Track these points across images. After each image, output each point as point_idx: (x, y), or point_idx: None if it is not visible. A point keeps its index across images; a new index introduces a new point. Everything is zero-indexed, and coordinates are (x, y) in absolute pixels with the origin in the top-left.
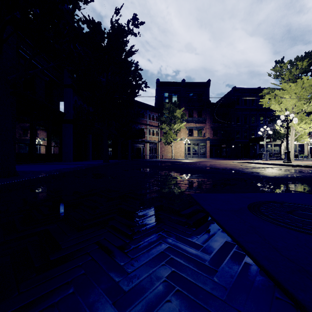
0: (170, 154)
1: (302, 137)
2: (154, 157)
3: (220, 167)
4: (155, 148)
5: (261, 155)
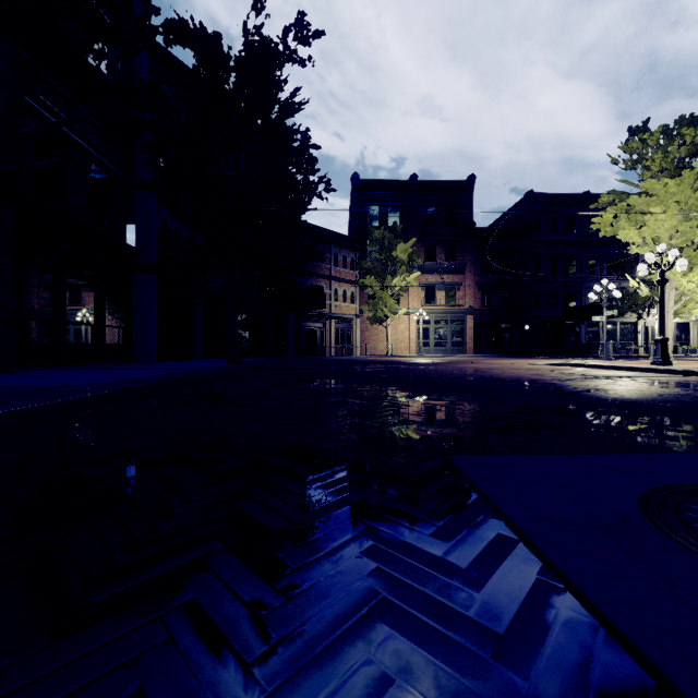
0: (383, 345)
1: (688, 305)
2: (346, 351)
3: (505, 376)
4: (349, 331)
5: (590, 348)
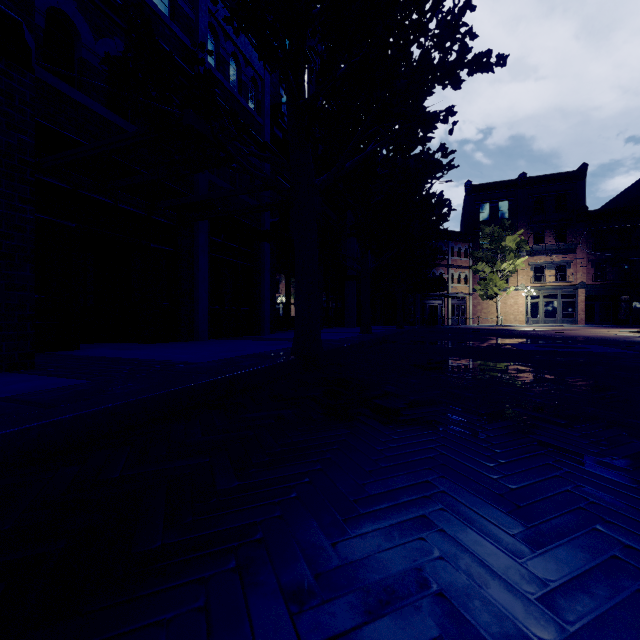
0: (493, 316)
1: None
2: (461, 322)
3: (569, 335)
4: (462, 306)
5: None
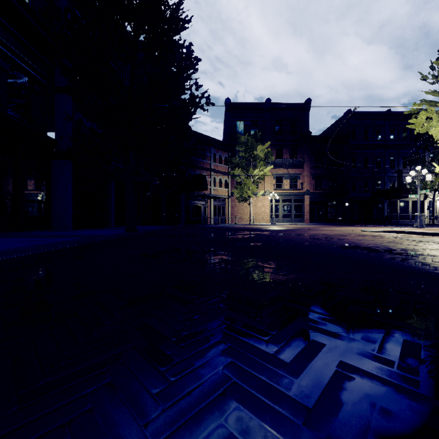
0: (247, 216)
1: None
2: (221, 221)
3: (368, 244)
4: (223, 207)
5: (391, 219)
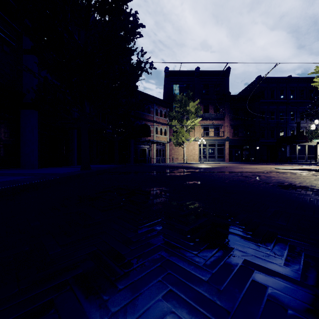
0: (181, 157)
1: None
2: (162, 160)
3: (300, 183)
4: (163, 150)
5: (291, 159)
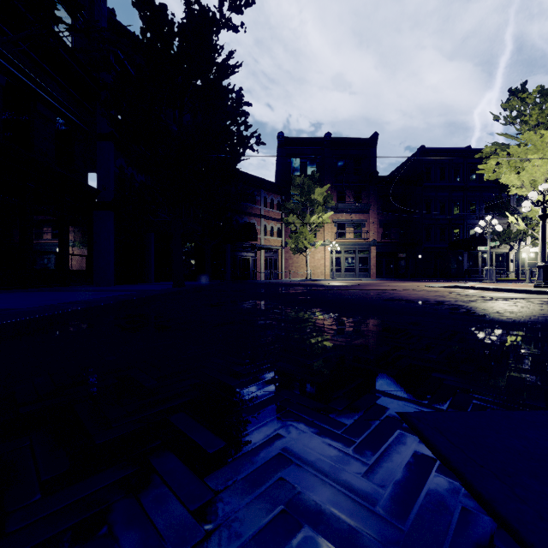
0: (303, 270)
1: None
2: (273, 276)
3: (412, 297)
4: (275, 260)
5: (471, 273)
